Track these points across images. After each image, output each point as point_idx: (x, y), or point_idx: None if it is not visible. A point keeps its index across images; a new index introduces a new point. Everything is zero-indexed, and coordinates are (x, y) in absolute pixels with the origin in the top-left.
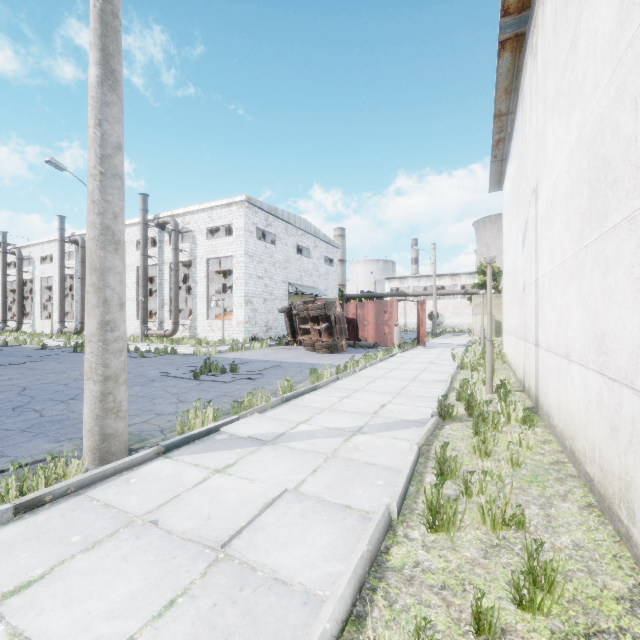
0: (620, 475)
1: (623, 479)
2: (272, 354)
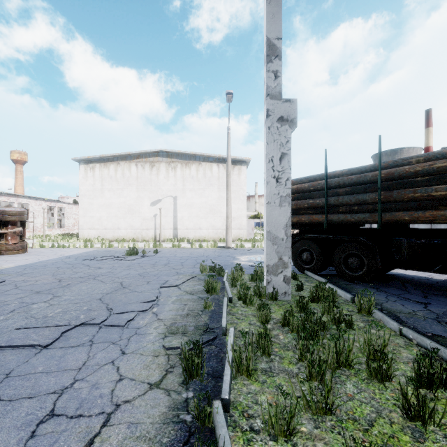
0: (218, 237)
1: (218, 237)
2: (6, 259)
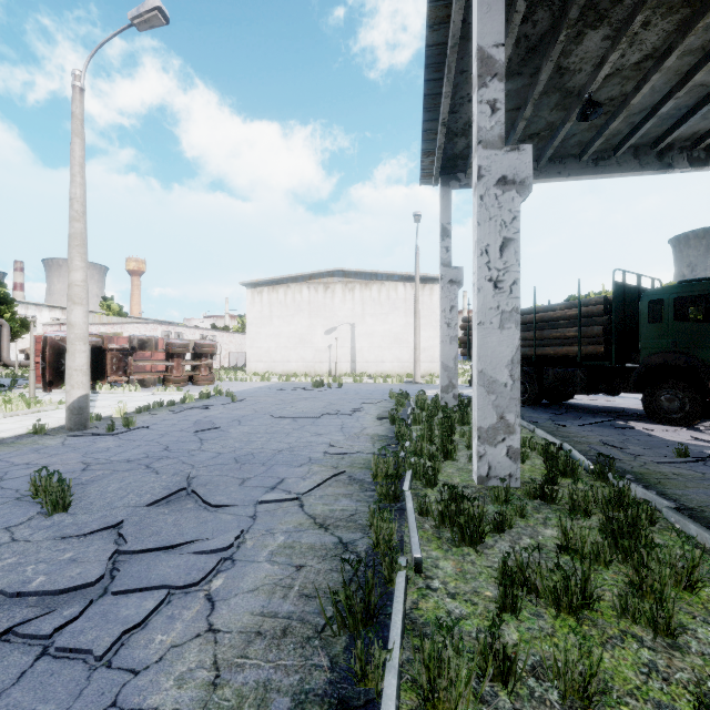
0: (404, 372)
1: (405, 372)
2: (211, 388)
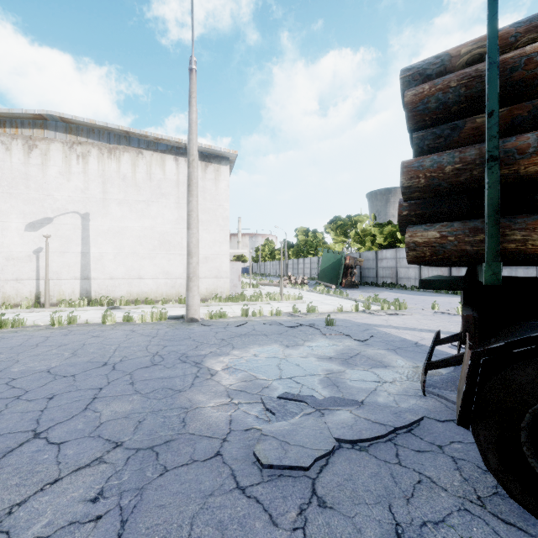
0: (176, 293)
1: (177, 293)
2: None
